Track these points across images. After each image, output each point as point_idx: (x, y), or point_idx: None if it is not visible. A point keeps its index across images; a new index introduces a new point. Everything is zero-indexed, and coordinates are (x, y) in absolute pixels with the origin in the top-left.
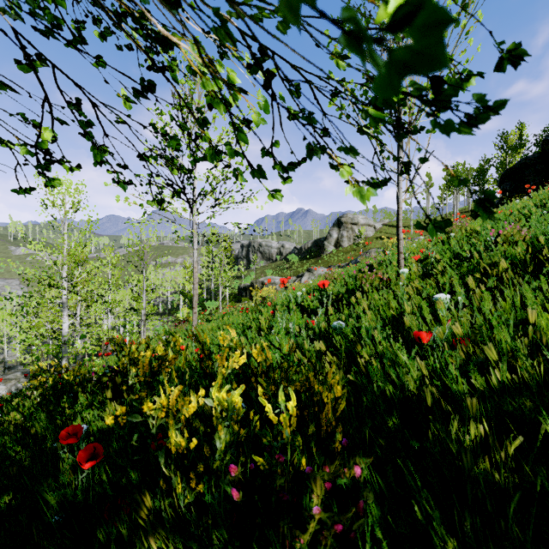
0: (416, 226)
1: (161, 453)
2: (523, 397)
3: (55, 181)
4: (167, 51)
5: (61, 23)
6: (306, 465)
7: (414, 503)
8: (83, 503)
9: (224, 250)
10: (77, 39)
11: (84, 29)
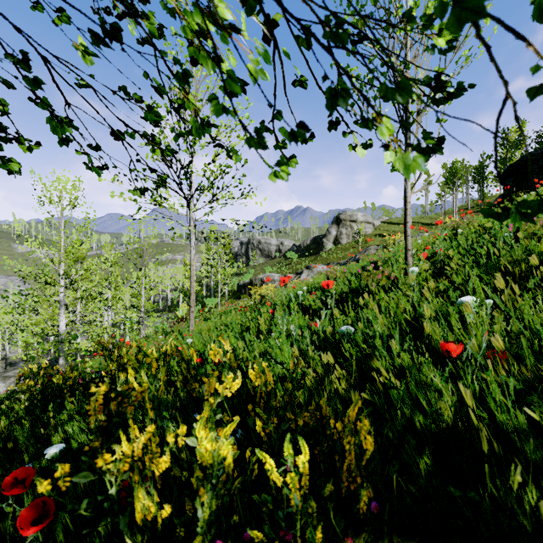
0: (484, 210)
1: (123, 523)
2: None
3: (11, 163)
4: None
5: None
6: None
7: None
8: None
9: (223, 248)
10: None
11: None
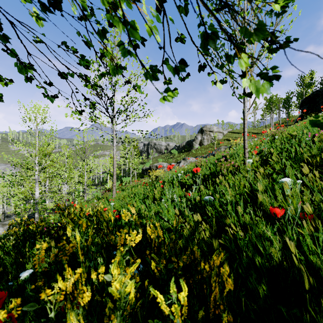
0: (312, 121)
1: None
2: None
3: None
4: None
5: None
6: None
7: None
8: None
9: (133, 147)
10: None
11: None
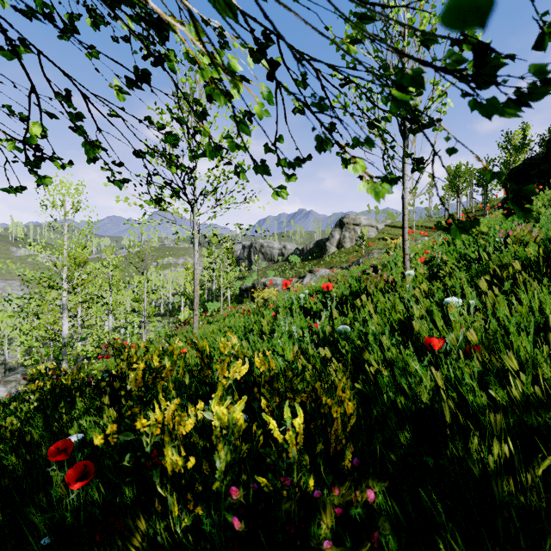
0: (436, 226)
1: (156, 474)
2: (550, 412)
3: (46, 179)
4: (163, 37)
5: (50, 10)
6: (314, 489)
7: (438, 539)
8: (72, 527)
9: (225, 251)
10: (68, 28)
11: (78, 20)
